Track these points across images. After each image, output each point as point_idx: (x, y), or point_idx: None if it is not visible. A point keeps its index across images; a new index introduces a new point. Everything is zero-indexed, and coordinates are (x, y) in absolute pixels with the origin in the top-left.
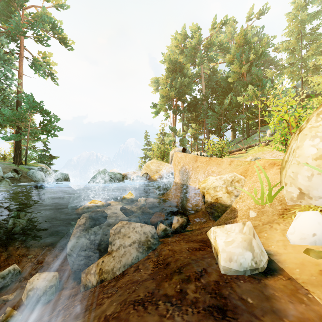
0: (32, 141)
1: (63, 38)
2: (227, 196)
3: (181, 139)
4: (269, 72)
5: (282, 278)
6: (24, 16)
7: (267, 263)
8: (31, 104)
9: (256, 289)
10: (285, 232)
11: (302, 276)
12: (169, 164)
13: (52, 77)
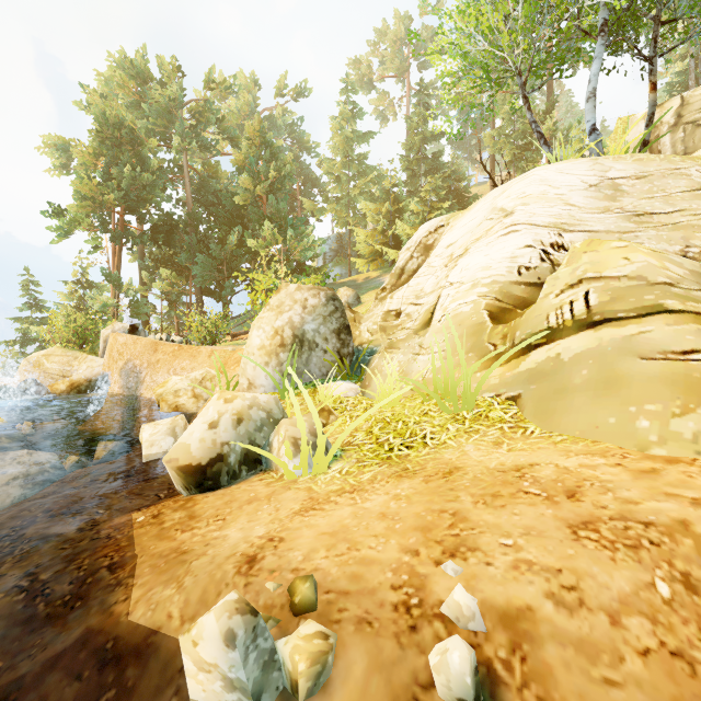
0: None
1: None
2: (194, 402)
3: (135, 303)
4: (307, 202)
5: None
6: None
7: None
8: None
9: None
10: None
11: None
12: (98, 357)
13: None
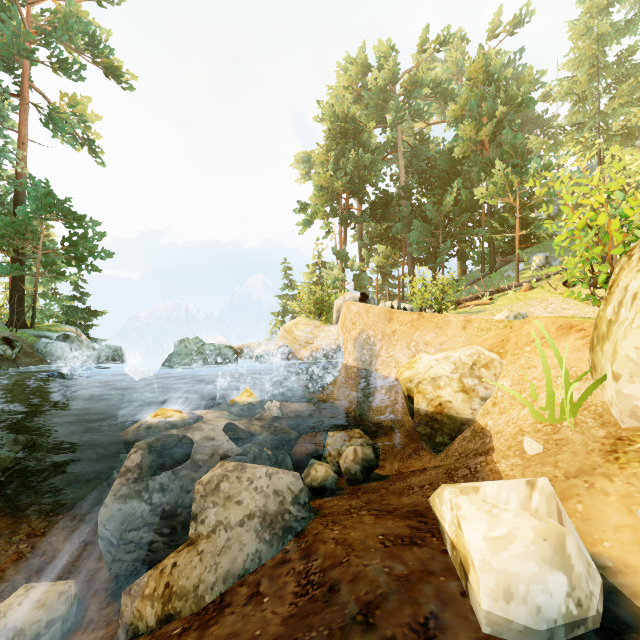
0: (50, 280)
1: (112, 67)
2: (463, 400)
3: (358, 276)
4: (534, 141)
5: None
6: (30, 19)
7: (604, 599)
8: (43, 201)
9: None
10: (633, 503)
11: None
12: (332, 326)
13: (91, 148)
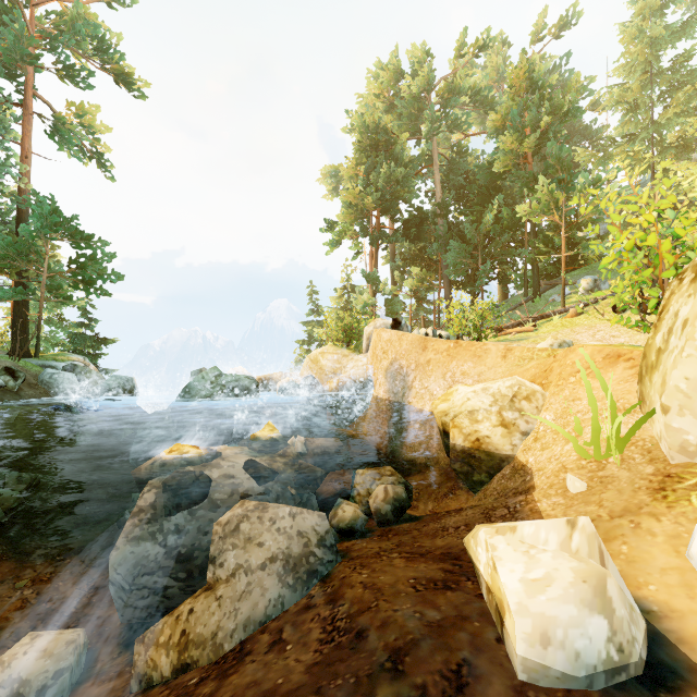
0: (55, 305)
1: (123, 74)
2: (503, 435)
3: (390, 301)
4: (581, 154)
5: None
6: (34, 22)
7: (648, 645)
8: (49, 219)
9: None
10: (681, 544)
11: None
12: (362, 355)
13: (100, 161)
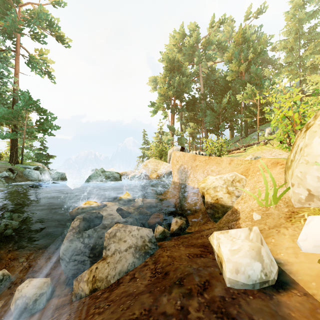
0: (29, 140)
1: (60, 36)
2: (228, 197)
3: (180, 138)
4: (267, 71)
5: (296, 294)
6: (20, 14)
7: (278, 274)
8: (27, 102)
9: (269, 308)
10: (295, 238)
11: (319, 292)
12: (167, 163)
13: (49, 75)
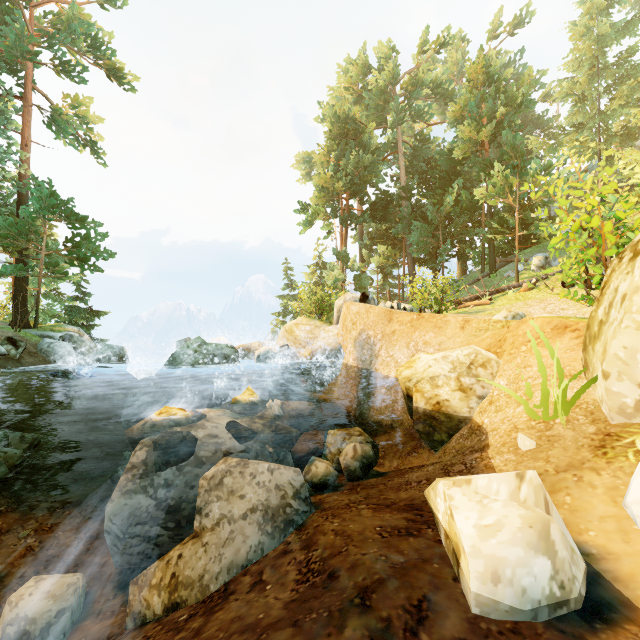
0: (52, 280)
1: (114, 69)
2: (461, 398)
3: (358, 276)
4: (534, 142)
5: (637, 636)
6: (33, 22)
7: (587, 583)
8: (47, 202)
9: None
10: (618, 495)
11: None
12: (333, 326)
13: (93, 149)
